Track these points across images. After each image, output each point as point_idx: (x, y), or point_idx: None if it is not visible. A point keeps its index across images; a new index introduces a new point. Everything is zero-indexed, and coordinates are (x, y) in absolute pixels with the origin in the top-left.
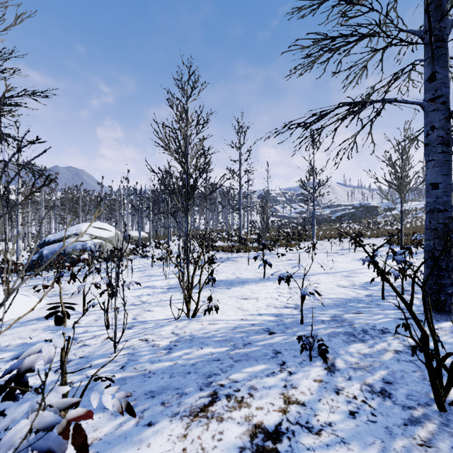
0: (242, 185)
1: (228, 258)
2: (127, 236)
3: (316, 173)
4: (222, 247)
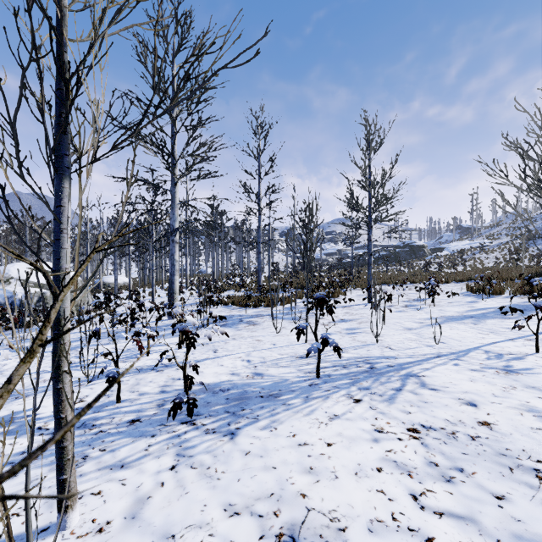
0: (262, 209)
1: (241, 318)
2: (101, 282)
3: (373, 187)
4: (233, 298)
